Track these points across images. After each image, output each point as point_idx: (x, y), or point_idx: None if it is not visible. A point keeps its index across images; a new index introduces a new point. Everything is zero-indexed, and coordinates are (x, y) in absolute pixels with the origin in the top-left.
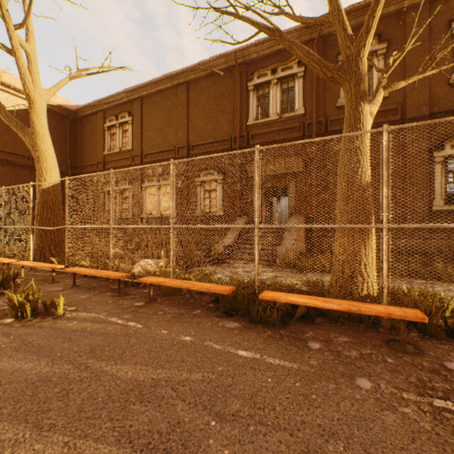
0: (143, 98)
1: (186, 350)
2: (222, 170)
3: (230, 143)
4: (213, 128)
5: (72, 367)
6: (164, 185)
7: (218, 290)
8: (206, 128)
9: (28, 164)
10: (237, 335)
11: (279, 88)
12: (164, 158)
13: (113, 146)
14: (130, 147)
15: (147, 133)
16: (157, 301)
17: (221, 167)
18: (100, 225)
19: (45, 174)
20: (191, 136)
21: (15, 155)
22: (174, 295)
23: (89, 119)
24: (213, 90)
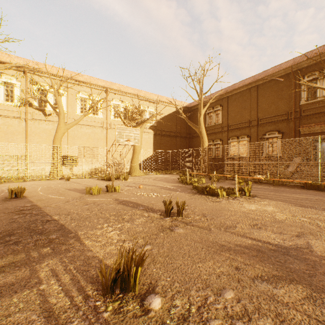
0: (228, 97)
1: (301, 191)
2: (280, 131)
3: (287, 116)
4: (274, 108)
5: (274, 190)
6: (241, 141)
7: (305, 181)
8: (269, 108)
9: (174, 135)
10: (315, 191)
11: (324, 80)
12: (242, 126)
13: (210, 122)
14: (221, 122)
15: (231, 114)
16: (276, 186)
17: (280, 129)
18: (242, 162)
19: (204, 142)
20: (259, 114)
21: (171, 132)
22: (280, 185)
23: (197, 110)
24: (274, 87)
